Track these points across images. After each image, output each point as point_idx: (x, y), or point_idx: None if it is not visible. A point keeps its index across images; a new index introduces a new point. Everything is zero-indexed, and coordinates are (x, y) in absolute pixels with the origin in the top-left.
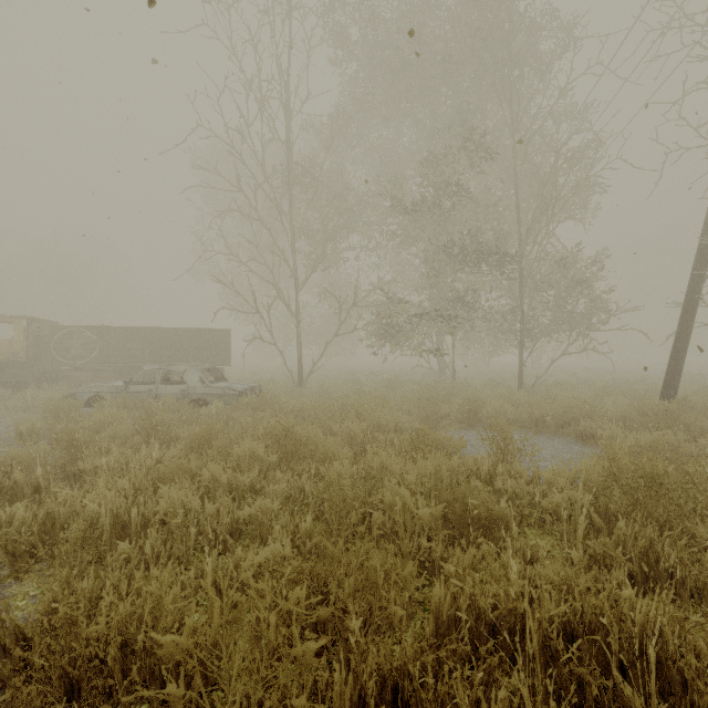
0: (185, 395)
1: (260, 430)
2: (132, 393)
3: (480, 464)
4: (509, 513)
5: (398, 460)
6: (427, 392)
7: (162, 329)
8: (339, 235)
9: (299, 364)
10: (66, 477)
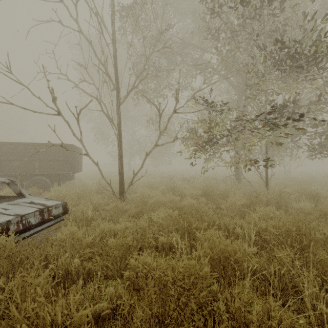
0: None
1: None
2: None
3: None
4: None
5: None
6: (291, 224)
7: (9, 143)
8: (160, 72)
9: (120, 175)
10: None
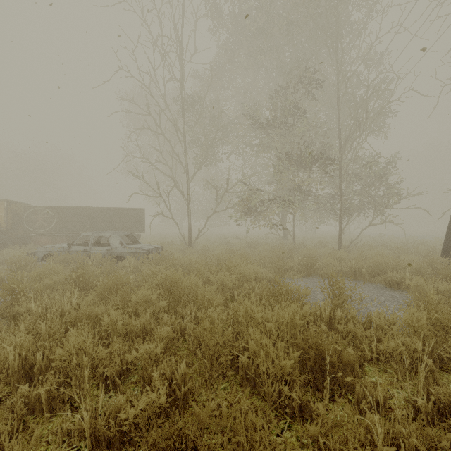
0: (109, 253)
1: (156, 281)
2: (73, 251)
3: (323, 309)
4: (355, 358)
5: (260, 308)
6: (277, 251)
7: (98, 208)
8: (216, 145)
9: (189, 232)
10: (8, 316)
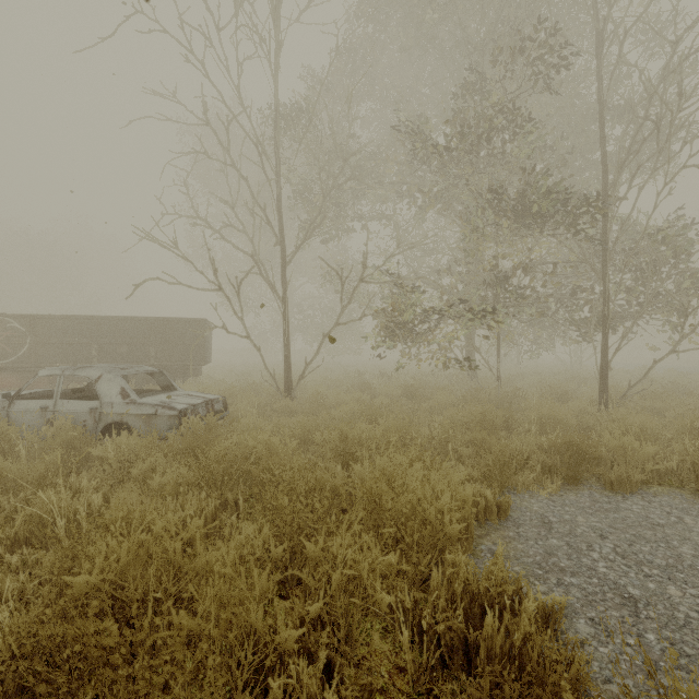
0: (96, 416)
1: (78, 587)
2: (17, 411)
3: None
4: None
5: None
6: (479, 412)
7: (113, 318)
8: (342, 200)
9: (286, 365)
10: None
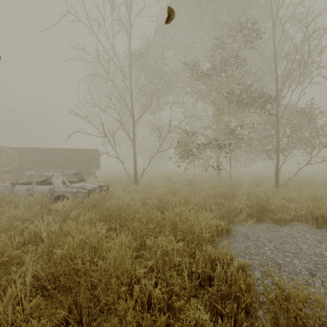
0: (51, 192)
1: (58, 254)
2: (16, 190)
3: None
4: None
5: None
6: (220, 190)
7: (56, 149)
8: (160, 95)
9: (134, 170)
10: None
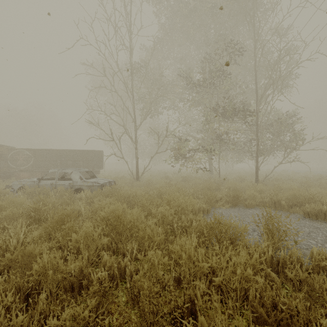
0: (71, 186)
1: (102, 214)
2: (42, 185)
3: (266, 250)
4: None
5: (202, 252)
6: (207, 184)
7: (66, 150)
8: (158, 102)
9: (136, 168)
10: None
